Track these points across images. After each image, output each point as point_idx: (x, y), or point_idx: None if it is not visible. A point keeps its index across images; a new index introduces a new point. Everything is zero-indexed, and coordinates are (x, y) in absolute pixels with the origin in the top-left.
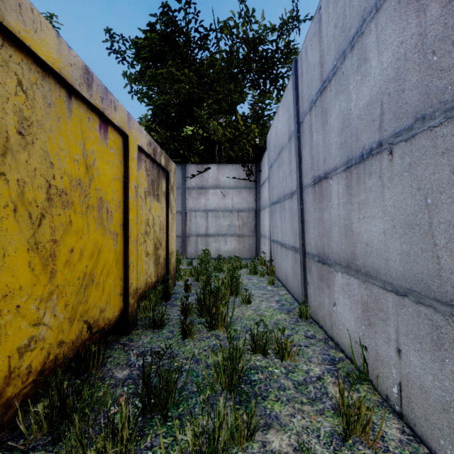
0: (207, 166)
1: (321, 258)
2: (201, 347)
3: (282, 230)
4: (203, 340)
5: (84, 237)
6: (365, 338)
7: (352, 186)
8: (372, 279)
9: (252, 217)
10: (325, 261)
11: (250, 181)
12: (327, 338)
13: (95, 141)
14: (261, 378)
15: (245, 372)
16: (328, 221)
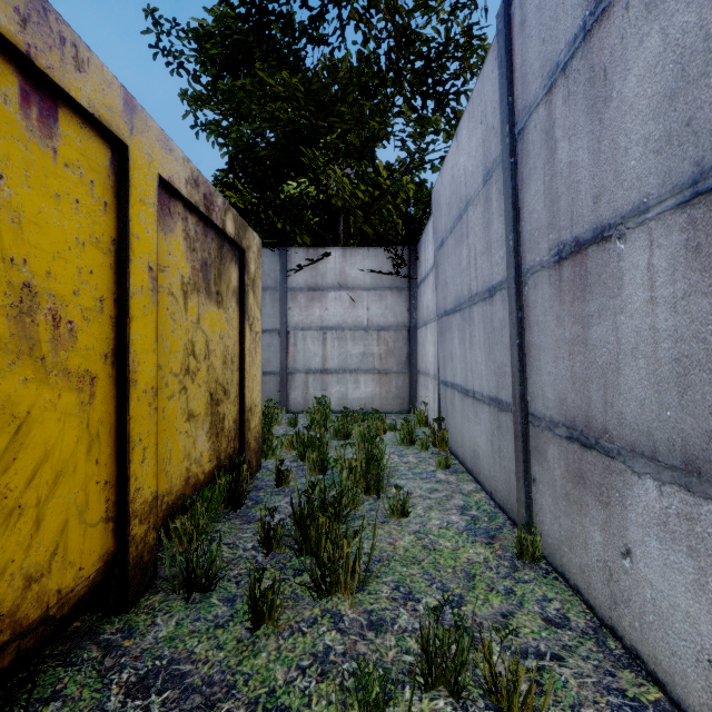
0: (324, 251)
1: (580, 433)
2: (293, 661)
3: (466, 363)
4: (300, 633)
5: None
6: None
7: None
8: None
9: (402, 340)
10: (595, 441)
11: (399, 278)
12: (598, 624)
13: (2, 130)
14: None
15: None
16: (606, 346)
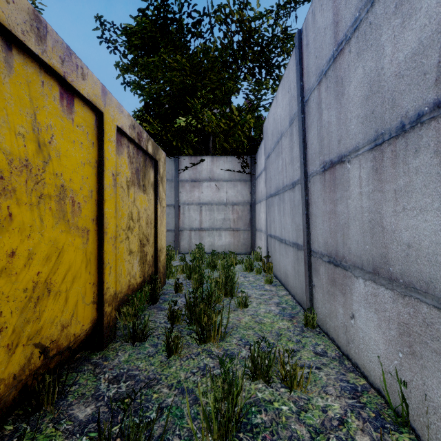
0: (201, 158)
1: (333, 259)
2: (188, 369)
3: (281, 224)
4: (191, 359)
5: (35, 236)
6: (404, 370)
7: (383, 169)
8: (417, 293)
9: (247, 210)
10: (339, 263)
11: (245, 174)
12: (341, 355)
13: (53, 113)
14: (265, 421)
15: (244, 414)
16: (343, 215)
